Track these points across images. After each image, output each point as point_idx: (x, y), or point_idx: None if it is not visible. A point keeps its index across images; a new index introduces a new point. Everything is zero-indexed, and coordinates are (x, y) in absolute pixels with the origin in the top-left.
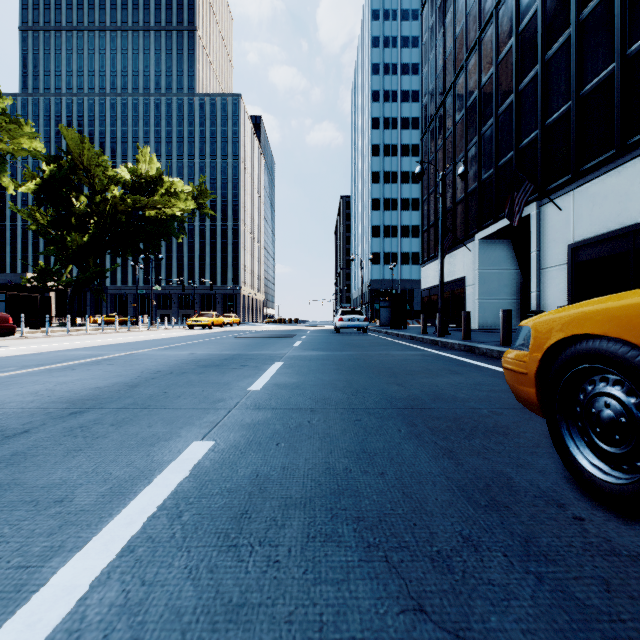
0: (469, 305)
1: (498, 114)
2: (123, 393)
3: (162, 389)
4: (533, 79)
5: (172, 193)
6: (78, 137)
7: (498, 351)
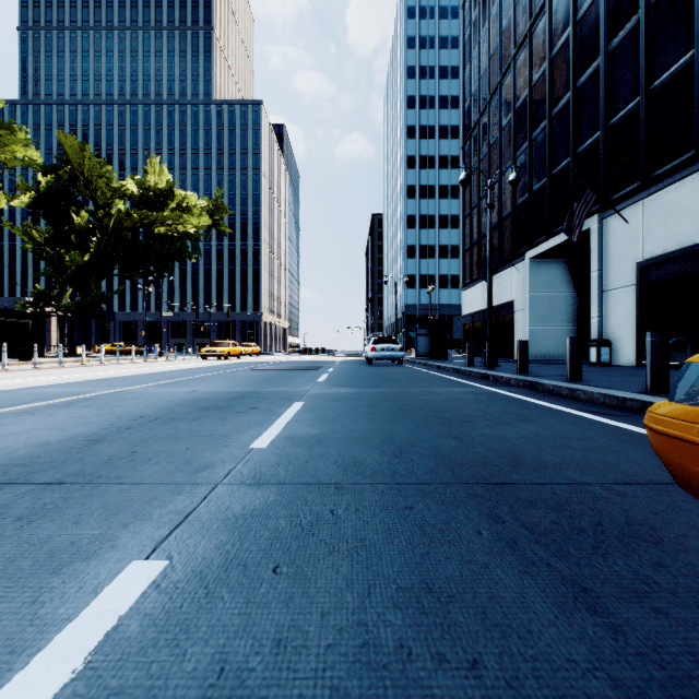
0: (518, 333)
1: (552, 116)
2: (74, 453)
3: (132, 446)
4: (594, 74)
5: (184, 208)
6: (78, 144)
7: (569, 388)
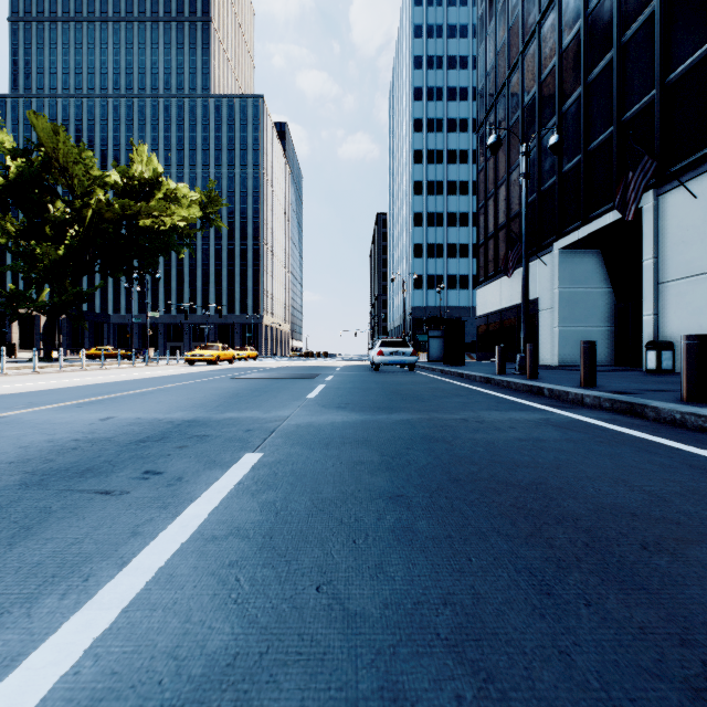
0: (544, 335)
1: (588, 82)
2: None
3: None
4: (645, 23)
5: (172, 199)
6: (52, 126)
7: None
